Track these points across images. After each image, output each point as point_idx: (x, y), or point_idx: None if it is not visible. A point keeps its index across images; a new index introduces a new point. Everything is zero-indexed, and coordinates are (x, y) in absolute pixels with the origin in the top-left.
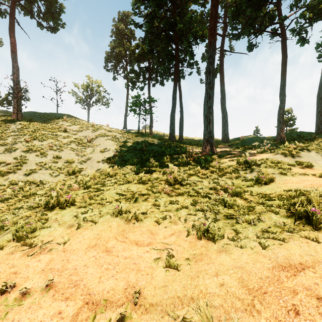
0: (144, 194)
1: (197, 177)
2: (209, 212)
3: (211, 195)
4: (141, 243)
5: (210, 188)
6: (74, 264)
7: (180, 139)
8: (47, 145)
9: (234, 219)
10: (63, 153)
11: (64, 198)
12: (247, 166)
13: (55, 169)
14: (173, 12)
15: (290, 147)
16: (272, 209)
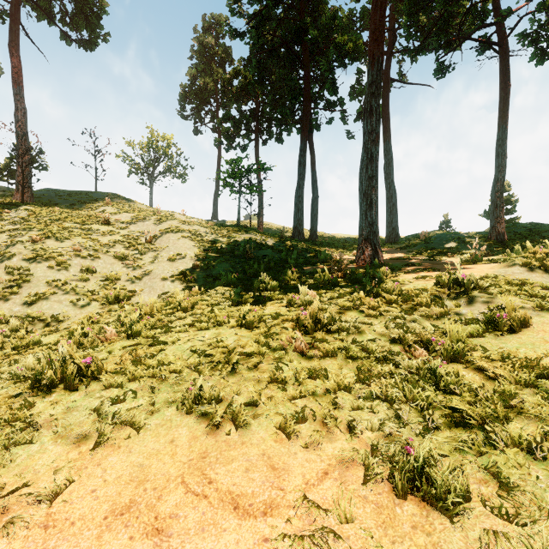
0: (250, 354)
1: (359, 315)
2: (404, 404)
3: (400, 360)
4: (248, 505)
5: (390, 339)
6: None
7: (313, 236)
8: (70, 248)
9: (477, 433)
10: (100, 262)
11: (74, 366)
12: (459, 291)
13: (82, 293)
14: (300, 10)
15: (535, 252)
16: None
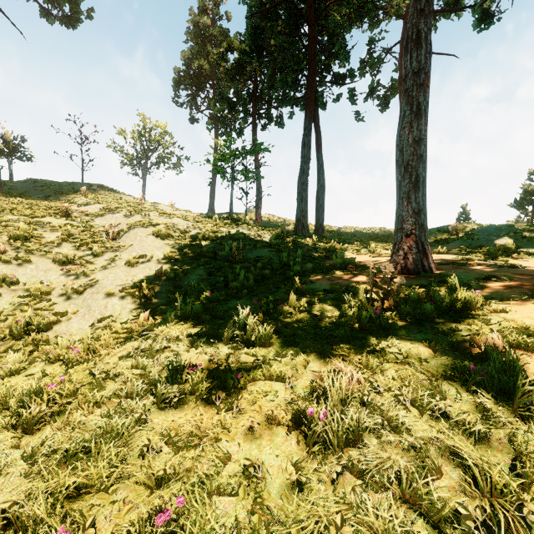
0: None
1: None
2: None
3: None
4: None
5: None
6: None
7: (319, 230)
8: None
9: None
10: (30, 268)
11: None
12: None
13: None
14: None
15: None
16: None
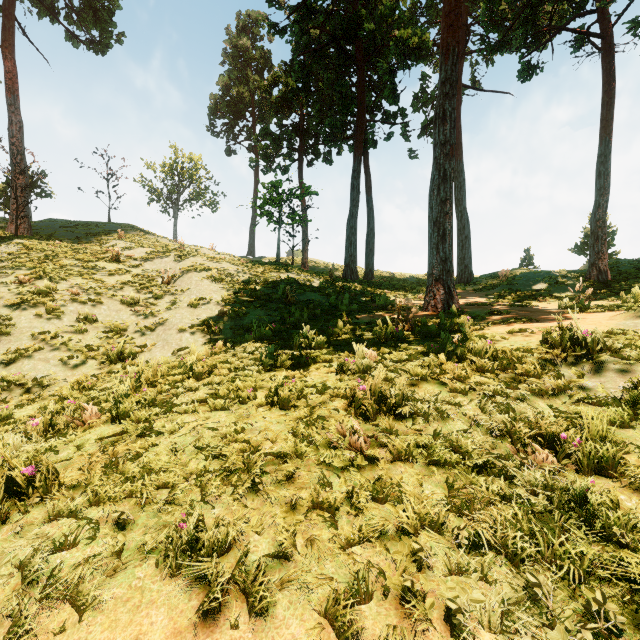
0: (283, 455)
1: (440, 388)
2: (538, 566)
3: (515, 472)
4: None
5: (489, 429)
6: None
7: (368, 276)
8: (66, 291)
9: None
10: (103, 309)
11: None
12: (579, 354)
13: (76, 348)
14: (353, 0)
15: None
16: None
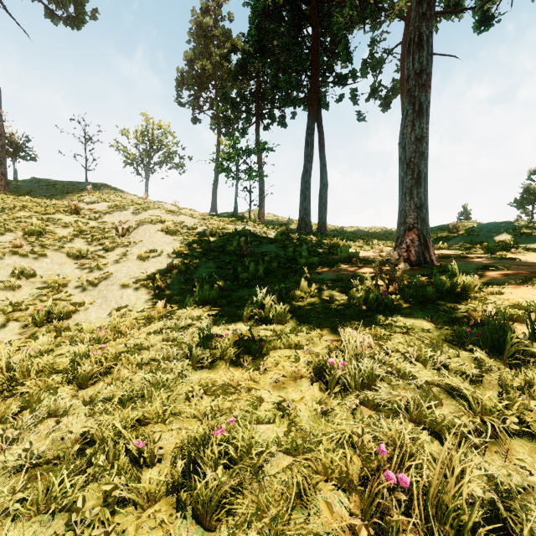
0: None
1: None
2: None
3: None
4: None
5: None
6: None
7: (321, 229)
8: (8, 243)
9: None
10: (45, 262)
11: None
12: None
13: None
14: None
15: None
16: None
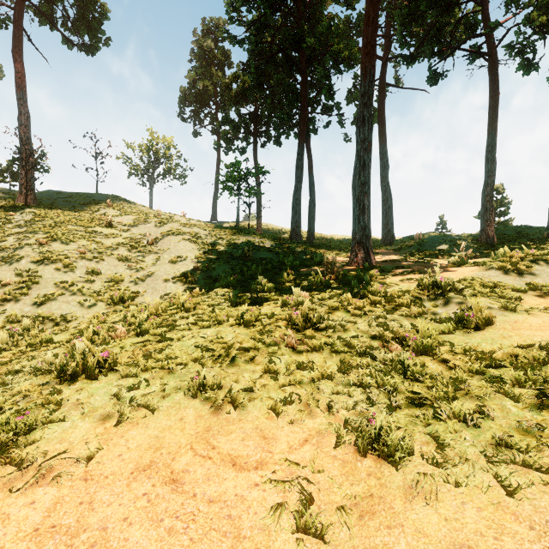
0: (247, 349)
1: (346, 314)
2: (375, 389)
3: (376, 353)
4: (243, 463)
5: (371, 336)
6: (103, 516)
7: (310, 238)
8: (75, 251)
9: (428, 409)
10: (104, 264)
11: (94, 359)
12: (437, 293)
13: (88, 294)
14: (297, 18)
15: (512, 256)
16: (505, 388)
